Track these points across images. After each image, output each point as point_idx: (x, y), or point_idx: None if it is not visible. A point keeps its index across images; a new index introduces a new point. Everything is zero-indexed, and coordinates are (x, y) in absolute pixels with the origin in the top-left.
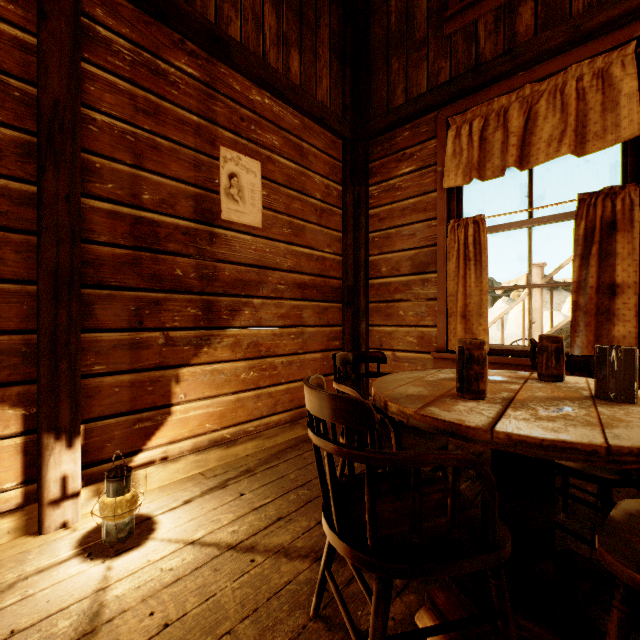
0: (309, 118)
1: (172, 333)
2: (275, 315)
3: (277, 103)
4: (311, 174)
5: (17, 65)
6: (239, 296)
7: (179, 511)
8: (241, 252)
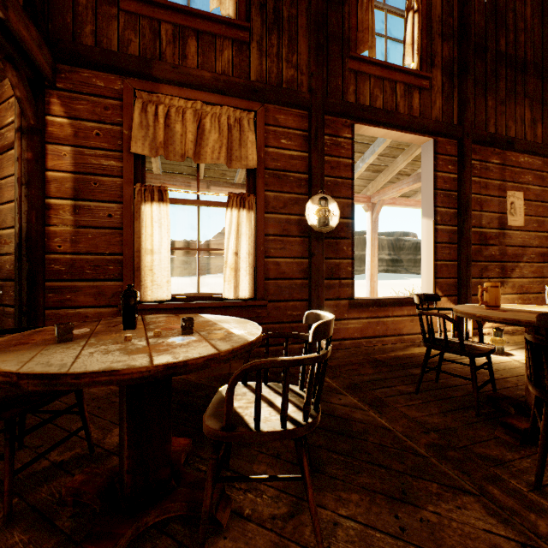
0: (546, 157)
1: (490, 280)
2: (529, 271)
3: (530, 157)
4: (547, 189)
5: (453, 187)
6: (514, 262)
7: (513, 351)
8: (514, 240)
